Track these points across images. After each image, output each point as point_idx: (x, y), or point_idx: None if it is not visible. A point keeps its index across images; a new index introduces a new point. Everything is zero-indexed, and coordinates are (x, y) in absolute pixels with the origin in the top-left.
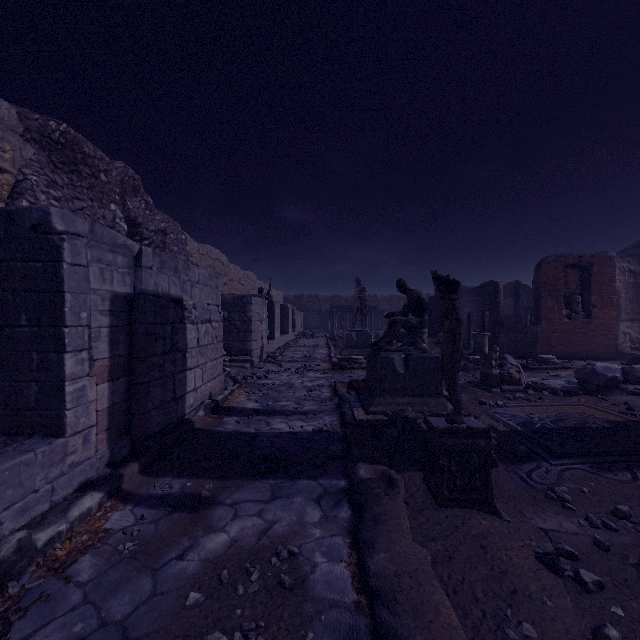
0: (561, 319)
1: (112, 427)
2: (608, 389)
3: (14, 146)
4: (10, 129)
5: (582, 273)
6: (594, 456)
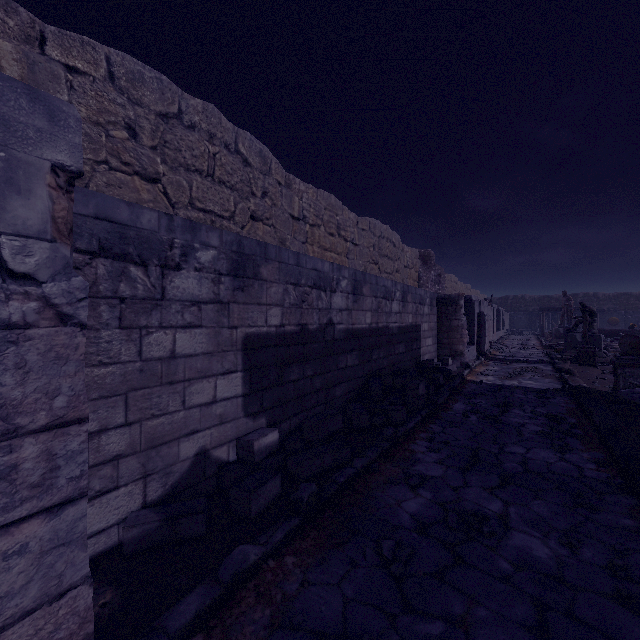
0: None
1: (476, 348)
2: None
3: (418, 263)
4: (417, 258)
5: None
6: None
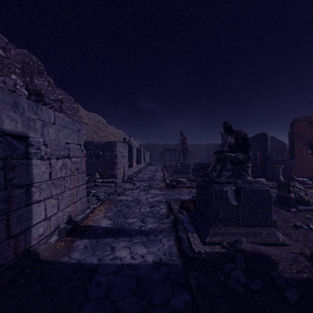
0: (307, 155)
1: None
2: None
3: None
4: None
5: None
6: None
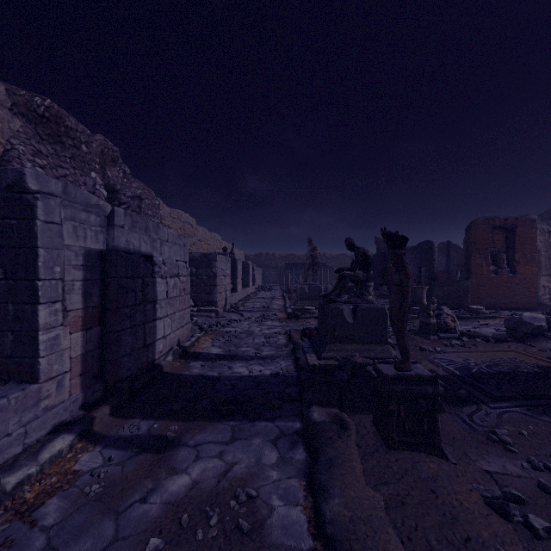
0: (489, 274)
1: (85, 372)
2: (534, 336)
3: (3, 119)
4: None
5: (507, 234)
6: (529, 399)
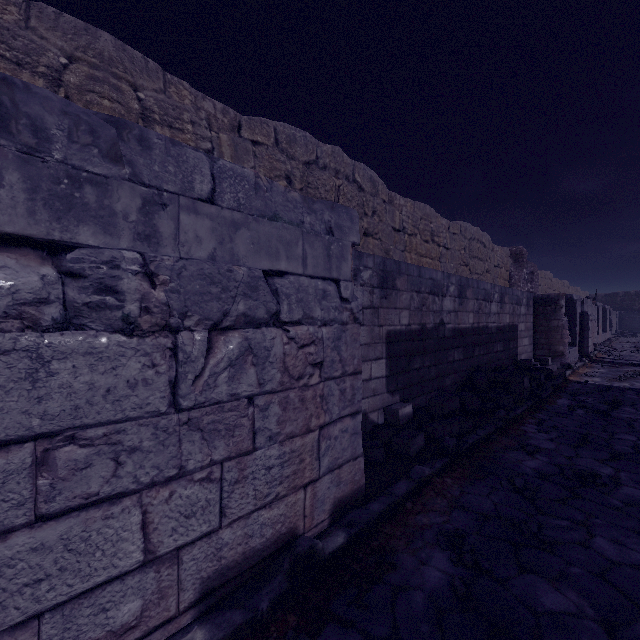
0: None
1: (578, 349)
2: None
3: (509, 262)
4: (508, 256)
5: None
6: None
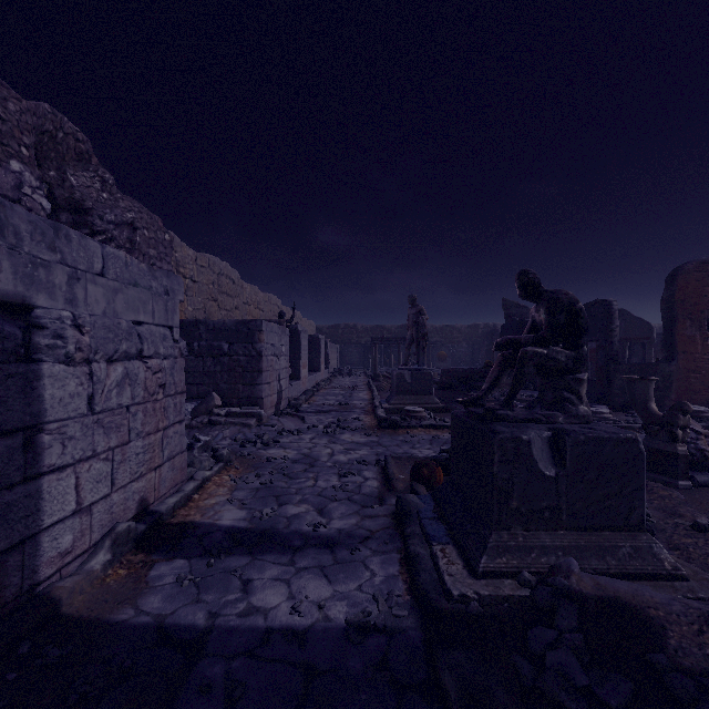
0: (706, 353)
1: None
2: None
3: None
4: None
5: None
6: None
